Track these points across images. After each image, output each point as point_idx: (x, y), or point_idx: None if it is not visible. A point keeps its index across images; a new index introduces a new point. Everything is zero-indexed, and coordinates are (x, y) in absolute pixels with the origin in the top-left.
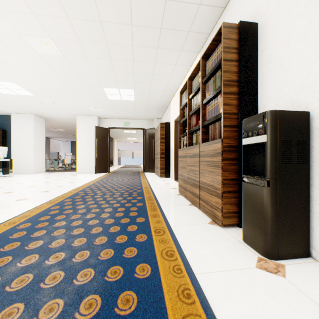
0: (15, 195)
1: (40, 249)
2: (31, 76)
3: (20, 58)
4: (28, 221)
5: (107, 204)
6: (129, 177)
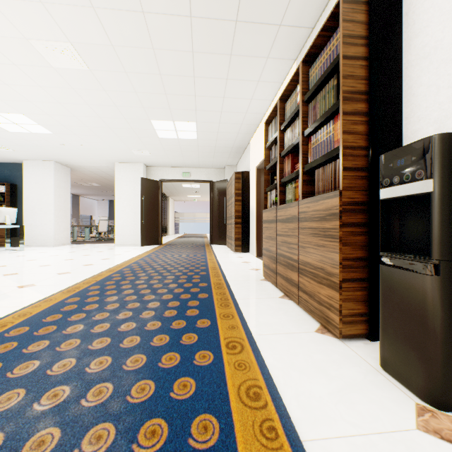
0: (18, 279)
1: (30, 379)
2: (46, 104)
3: (28, 76)
4: (25, 322)
5: (153, 294)
6: (189, 252)
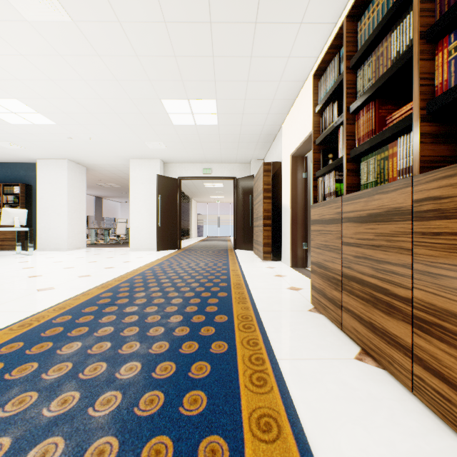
0: None
1: None
2: (37, 82)
3: (3, 39)
4: None
5: (138, 339)
6: (208, 259)
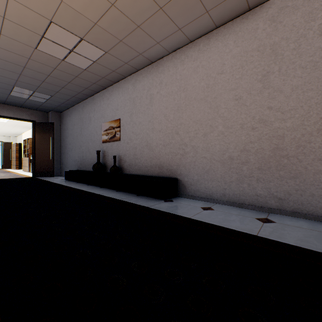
0: None
1: None
2: None
3: None
4: None
5: None
6: None
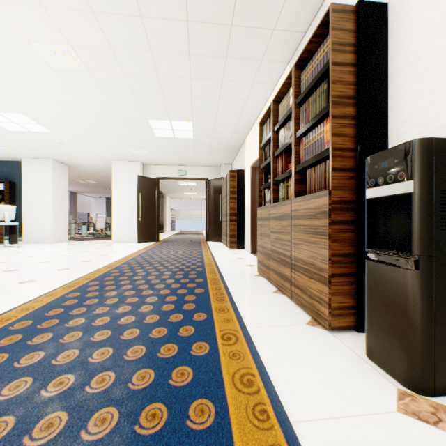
0: (19, 275)
1: (36, 368)
2: (45, 104)
3: (28, 77)
4: (28, 316)
5: (151, 289)
6: (185, 249)
